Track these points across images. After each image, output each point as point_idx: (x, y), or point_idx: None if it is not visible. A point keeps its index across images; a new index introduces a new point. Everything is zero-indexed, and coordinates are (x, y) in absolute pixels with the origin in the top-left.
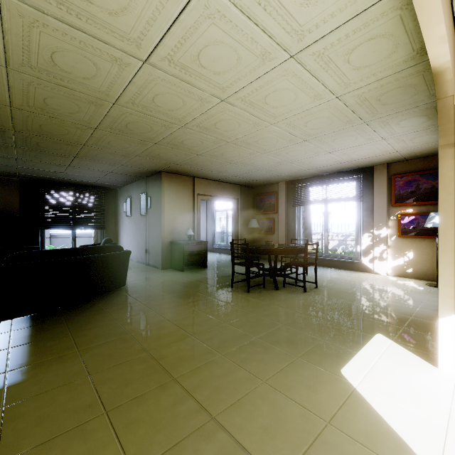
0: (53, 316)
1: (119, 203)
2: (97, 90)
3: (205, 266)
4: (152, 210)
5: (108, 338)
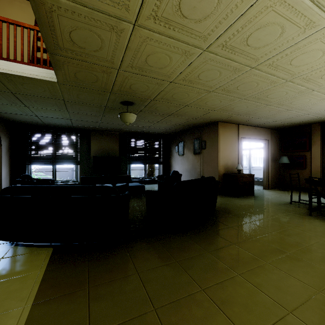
0: (198, 228)
1: (171, 146)
2: (252, 58)
3: (251, 193)
4: (207, 151)
5: (274, 253)
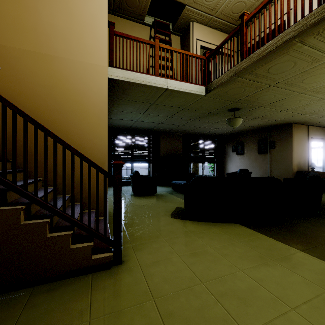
0: None
1: (225, 146)
2: None
3: None
4: (277, 150)
5: None
